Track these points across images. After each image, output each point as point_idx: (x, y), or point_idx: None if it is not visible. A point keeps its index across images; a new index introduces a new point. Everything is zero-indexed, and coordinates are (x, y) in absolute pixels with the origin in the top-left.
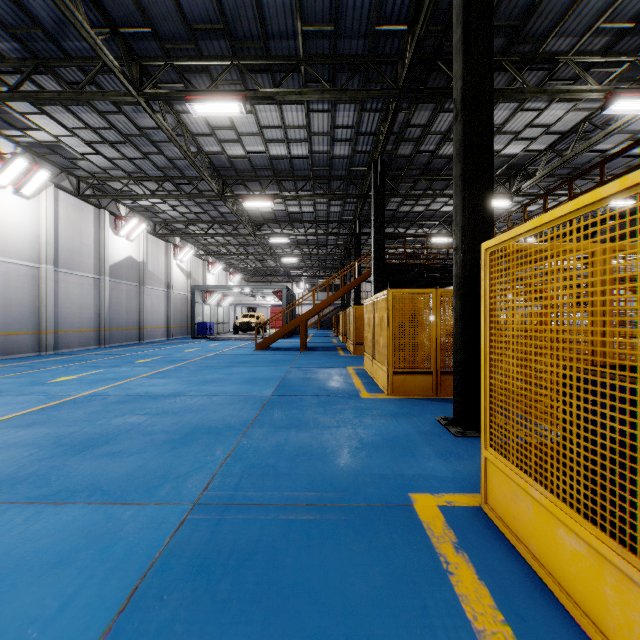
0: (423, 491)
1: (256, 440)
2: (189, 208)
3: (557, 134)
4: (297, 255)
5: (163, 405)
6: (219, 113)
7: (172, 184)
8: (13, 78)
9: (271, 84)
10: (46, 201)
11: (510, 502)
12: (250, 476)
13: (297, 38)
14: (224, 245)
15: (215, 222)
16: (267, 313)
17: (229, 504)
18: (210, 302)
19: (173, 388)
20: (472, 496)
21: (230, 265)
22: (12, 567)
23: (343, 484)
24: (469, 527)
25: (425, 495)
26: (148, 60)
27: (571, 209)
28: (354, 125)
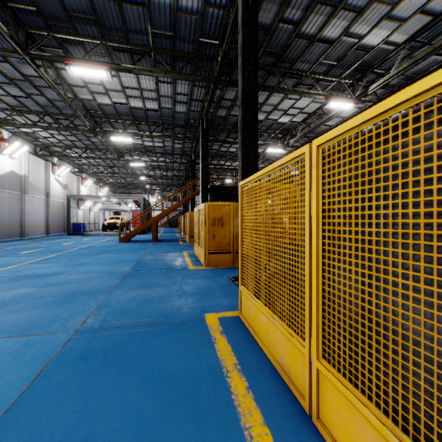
0: (212, 312)
1: (117, 296)
2: (66, 137)
3: (306, 114)
4: (151, 175)
5: (48, 280)
6: (91, 76)
7: (52, 118)
8: None
9: (130, 60)
10: None
11: (248, 309)
12: (113, 314)
13: (148, 35)
14: (95, 165)
15: (87, 148)
16: (129, 216)
17: (99, 329)
18: (83, 207)
19: (55, 269)
20: (236, 312)
21: (100, 180)
22: None
23: (169, 313)
24: (230, 324)
25: (212, 314)
26: (33, 29)
27: (262, 173)
28: (188, 94)
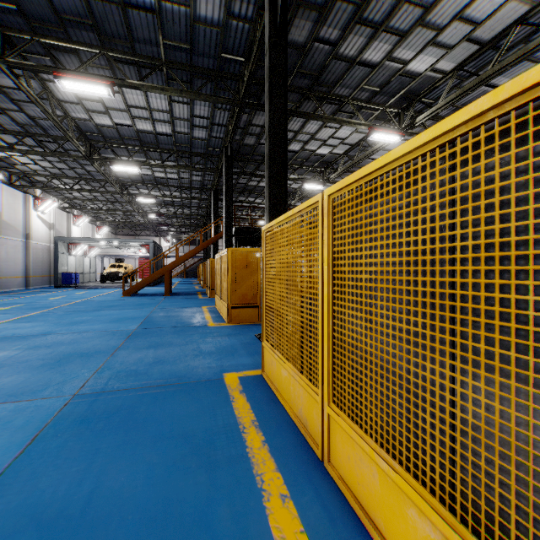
0: (232, 371)
1: (122, 357)
2: (53, 163)
3: (349, 145)
4: (164, 213)
5: (35, 342)
6: (88, 92)
7: (35, 140)
8: None
9: (137, 74)
10: None
11: (270, 366)
12: (117, 377)
13: (159, 46)
14: (91, 200)
15: (81, 179)
16: (135, 264)
17: (101, 392)
18: (75, 253)
19: (42, 329)
20: (259, 370)
21: (97, 218)
22: None
23: (183, 374)
24: (251, 383)
25: (233, 373)
26: (13, 31)
27: (283, 218)
28: (209, 117)
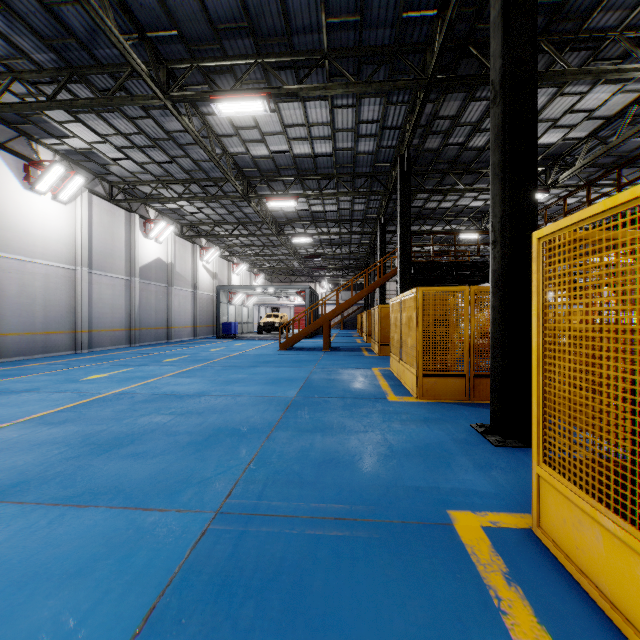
0: (463, 508)
1: (280, 444)
2: (214, 210)
3: (600, 119)
4: (320, 255)
5: (188, 405)
6: (243, 112)
7: (198, 186)
8: (50, 88)
9: (295, 81)
10: (81, 206)
11: (571, 529)
12: (274, 483)
13: (321, 31)
14: (248, 246)
15: (240, 223)
16: (290, 313)
17: (252, 514)
18: (235, 302)
19: (198, 387)
20: (520, 516)
21: (254, 266)
22: (31, 575)
23: (373, 496)
24: (520, 554)
25: (466, 513)
26: (174, 63)
27: None
28: (379, 119)
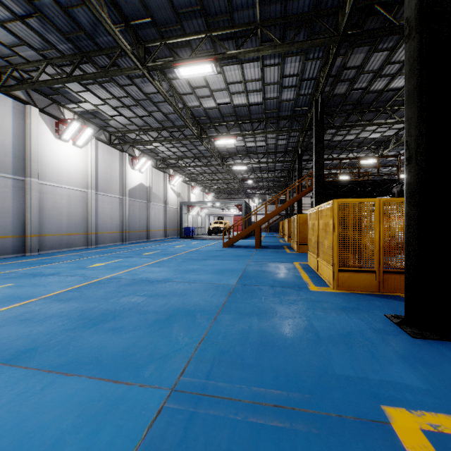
0: (397, 404)
1: (225, 326)
2: (178, 148)
3: None
4: (252, 178)
5: (156, 288)
6: (197, 74)
7: (167, 132)
8: (69, 69)
9: (235, 48)
10: (91, 149)
11: None
12: (220, 364)
13: (255, 7)
14: (202, 173)
15: (195, 157)
16: (231, 220)
17: (201, 394)
18: (192, 213)
19: (165, 275)
20: None
21: (206, 187)
22: (16, 442)
23: (308, 384)
24: None
25: (401, 410)
26: (149, 43)
27: None
28: (299, 73)
